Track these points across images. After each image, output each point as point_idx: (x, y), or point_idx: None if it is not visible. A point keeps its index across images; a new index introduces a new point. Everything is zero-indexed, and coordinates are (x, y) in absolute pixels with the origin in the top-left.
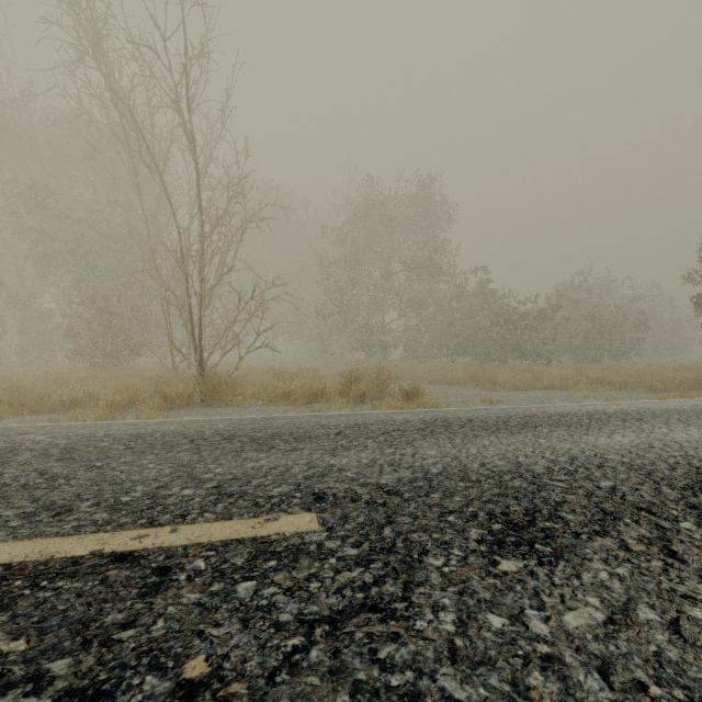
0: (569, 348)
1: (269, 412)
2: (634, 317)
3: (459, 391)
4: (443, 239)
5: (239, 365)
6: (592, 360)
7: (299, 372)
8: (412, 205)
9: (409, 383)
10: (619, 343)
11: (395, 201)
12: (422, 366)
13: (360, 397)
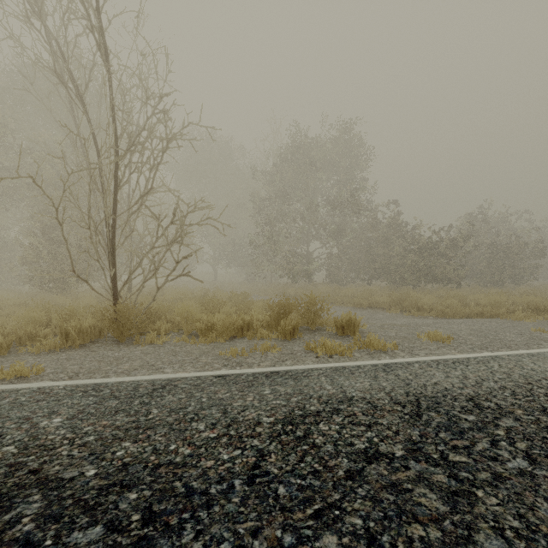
0: (472, 273)
1: (180, 357)
2: (533, 245)
3: (386, 317)
4: (361, 178)
5: (179, 289)
6: (494, 283)
7: (231, 297)
8: (334, 147)
9: (344, 315)
10: (518, 269)
11: (318, 144)
12: (345, 290)
13: (290, 333)
